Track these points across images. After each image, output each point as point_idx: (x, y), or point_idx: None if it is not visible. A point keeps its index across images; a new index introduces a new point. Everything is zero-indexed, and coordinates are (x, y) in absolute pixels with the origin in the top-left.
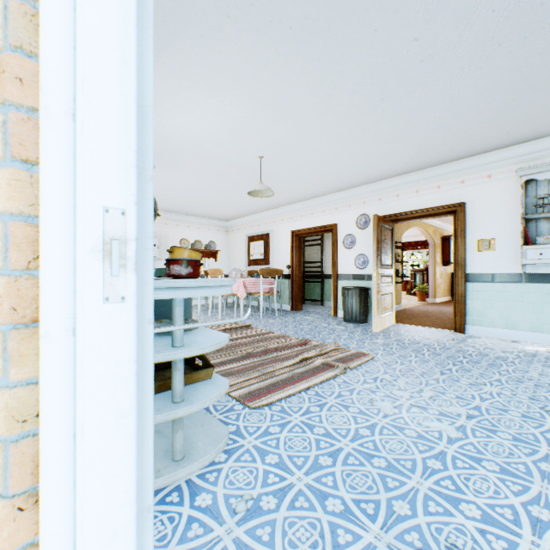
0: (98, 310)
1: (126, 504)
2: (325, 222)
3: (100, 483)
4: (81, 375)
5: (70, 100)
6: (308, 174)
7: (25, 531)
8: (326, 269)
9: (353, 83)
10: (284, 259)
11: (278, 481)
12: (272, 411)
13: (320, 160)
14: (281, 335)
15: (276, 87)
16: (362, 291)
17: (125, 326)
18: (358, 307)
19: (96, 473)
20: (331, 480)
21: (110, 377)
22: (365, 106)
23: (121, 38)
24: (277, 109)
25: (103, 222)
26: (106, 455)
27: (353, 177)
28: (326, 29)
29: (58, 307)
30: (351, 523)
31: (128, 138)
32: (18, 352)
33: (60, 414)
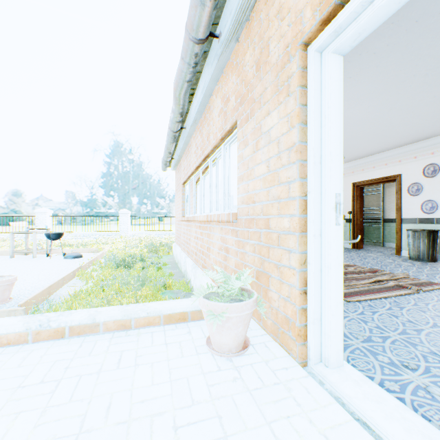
0: (333, 228)
1: (340, 296)
2: (387, 173)
3: (333, 285)
4: (328, 249)
5: (319, 158)
6: (373, 137)
7: (300, 301)
8: (387, 214)
9: (426, 70)
10: (345, 207)
11: (379, 333)
12: (362, 304)
13: (386, 125)
14: (350, 264)
15: (355, 87)
16: (430, 233)
17: (340, 234)
18: (426, 247)
19: (333, 282)
20: (417, 340)
21: (336, 251)
22: (437, 81)
23: (339, 134)
24: (353, 100)
25: (334, 198)
26: (335, 276)
27: (420, 133)
28: (403, 46)
29: (317, 227)
30: (436, 357)
31: (340, 168)
32: (298, 242)
33: (317, 262)
